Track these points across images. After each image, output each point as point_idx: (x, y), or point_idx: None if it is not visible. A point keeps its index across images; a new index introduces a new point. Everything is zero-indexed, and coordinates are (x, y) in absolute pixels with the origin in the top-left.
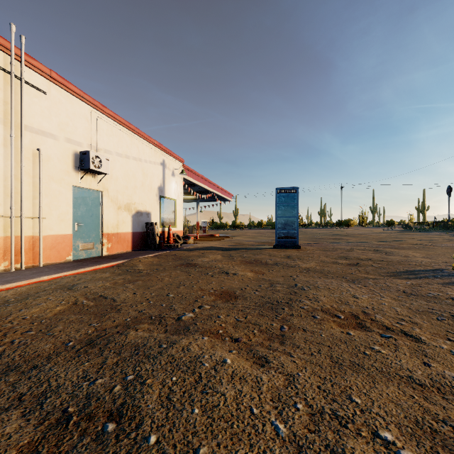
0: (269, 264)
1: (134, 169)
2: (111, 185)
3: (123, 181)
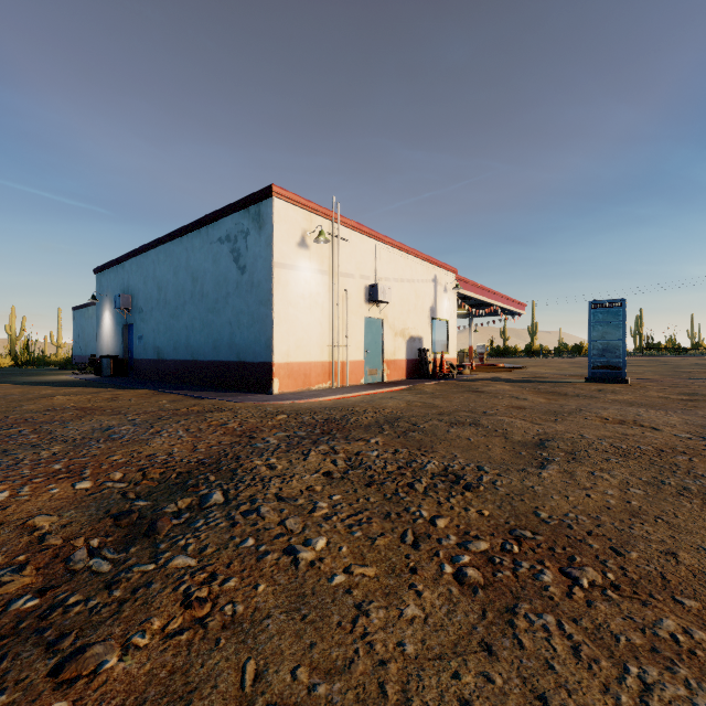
0: (568, 395)
1: (408, 292)
2: (389, 312)
3: (398, 307)
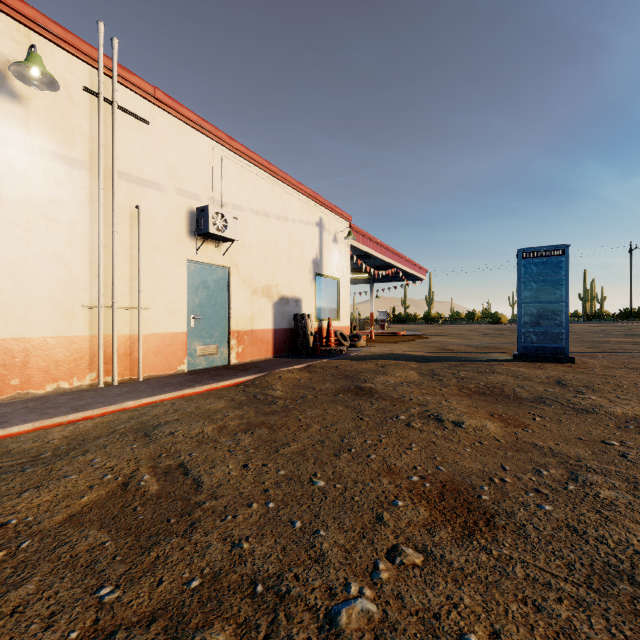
0: (523, 398)
1: (276, 234)
2: (242, 258)
3: (259, 252)
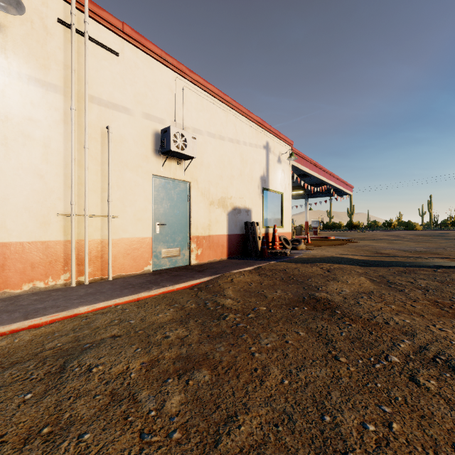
0: None
1: (230, 154)
2: (200, 174)
3: (216, 169)
